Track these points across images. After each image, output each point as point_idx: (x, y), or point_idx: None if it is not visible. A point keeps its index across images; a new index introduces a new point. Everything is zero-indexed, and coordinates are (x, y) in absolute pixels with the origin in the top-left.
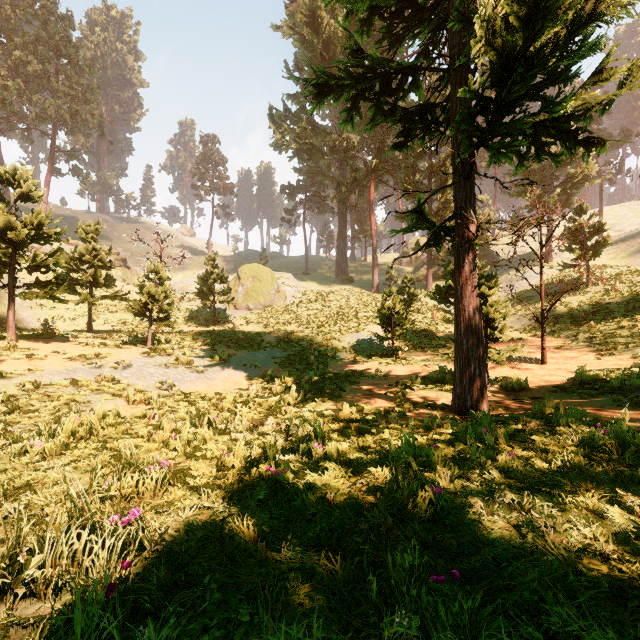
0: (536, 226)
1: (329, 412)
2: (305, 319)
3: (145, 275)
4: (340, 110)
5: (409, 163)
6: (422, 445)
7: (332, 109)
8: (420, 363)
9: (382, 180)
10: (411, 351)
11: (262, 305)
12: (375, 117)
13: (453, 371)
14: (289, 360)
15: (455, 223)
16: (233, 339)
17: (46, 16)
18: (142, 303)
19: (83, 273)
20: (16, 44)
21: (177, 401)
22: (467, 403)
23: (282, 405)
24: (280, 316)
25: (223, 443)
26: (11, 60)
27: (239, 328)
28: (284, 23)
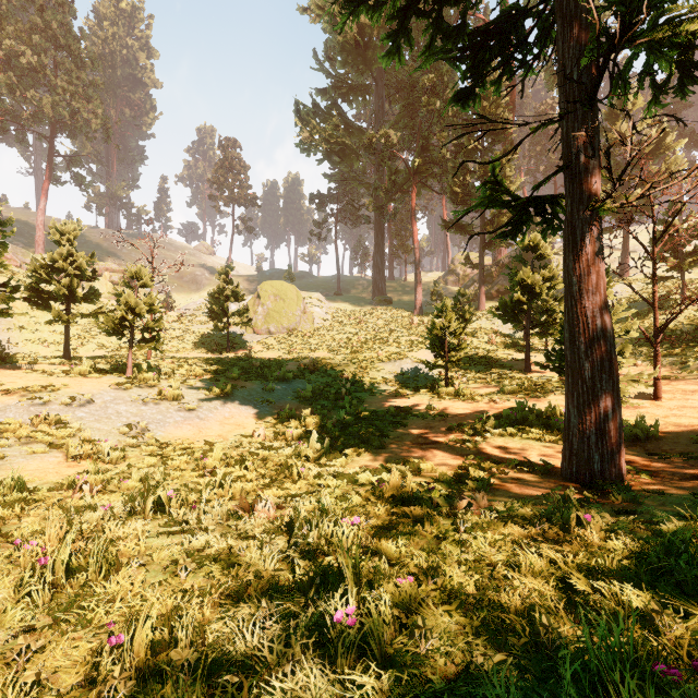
0: (646, 213)
1: (367, 477)
2: (336, 344)
3: (124, 282)
4: (382, 35)
5: (458, 162)
6: (591, 600)
7: (368, 105)
8: (484, 398)
9: (426, 184)
10: (469, 382)
11: (285, 328)
12: (433, 43)
13: (536, 410)
14: (314, 394)
15: (565, 180)
16: (245, 367)
17: (42, 2)
18: (118, 318)
19: (54, 283)
20: (8, 33)
21: (144, 454)
22: (594, 466)
23: (294, 464)
24: (306, 341)
25: (159, 561)
26: (3, 52)
27: (257, 355)
28: (312, 2)
